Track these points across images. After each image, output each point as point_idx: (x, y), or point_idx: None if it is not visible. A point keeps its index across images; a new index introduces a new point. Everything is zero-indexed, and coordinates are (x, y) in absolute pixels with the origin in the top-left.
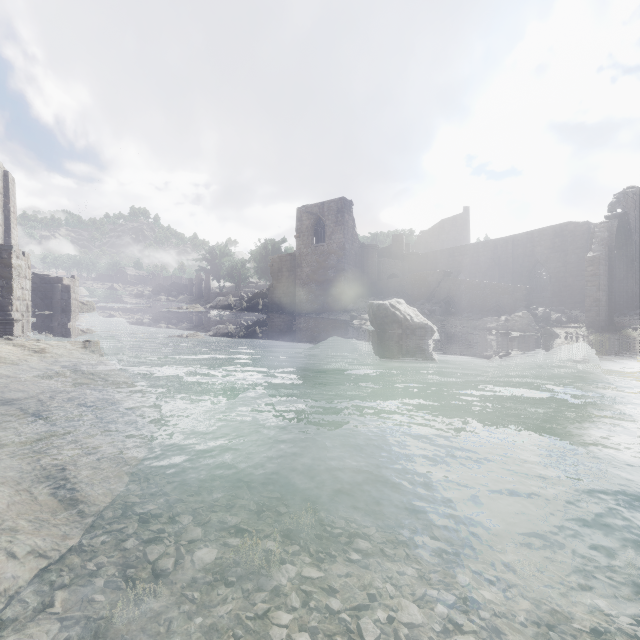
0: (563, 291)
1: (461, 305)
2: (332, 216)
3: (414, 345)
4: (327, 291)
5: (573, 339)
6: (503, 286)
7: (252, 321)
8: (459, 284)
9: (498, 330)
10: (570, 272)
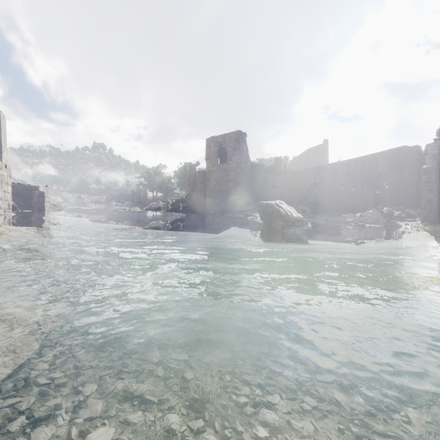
0: (399, 196)
1: (325, 206)
2: (231, 144)
3: (293, 234)
4: (228, 197)
5: (412, 229)
6: (357, 192)
7: (175, 218)
8: (324, 191)
9: (355, 223)
10: (404, 182)
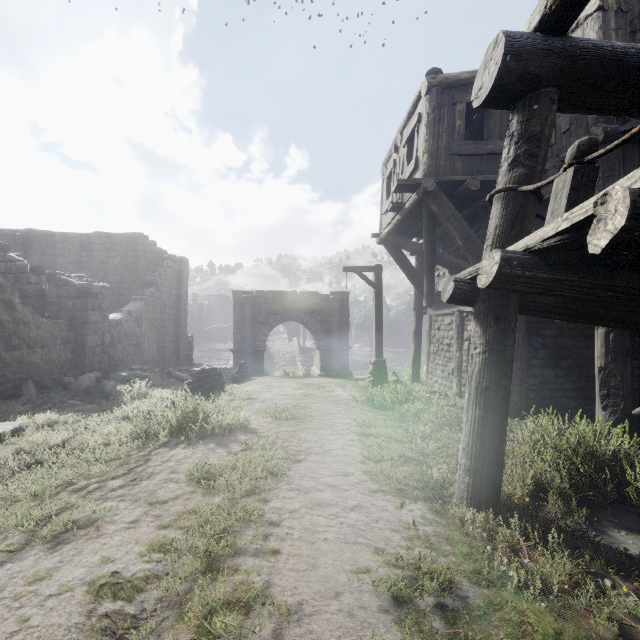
0: None
1: None
2: None
3: None
4: None
5: None
6: None
7: None
8: None
9: None
10: None
